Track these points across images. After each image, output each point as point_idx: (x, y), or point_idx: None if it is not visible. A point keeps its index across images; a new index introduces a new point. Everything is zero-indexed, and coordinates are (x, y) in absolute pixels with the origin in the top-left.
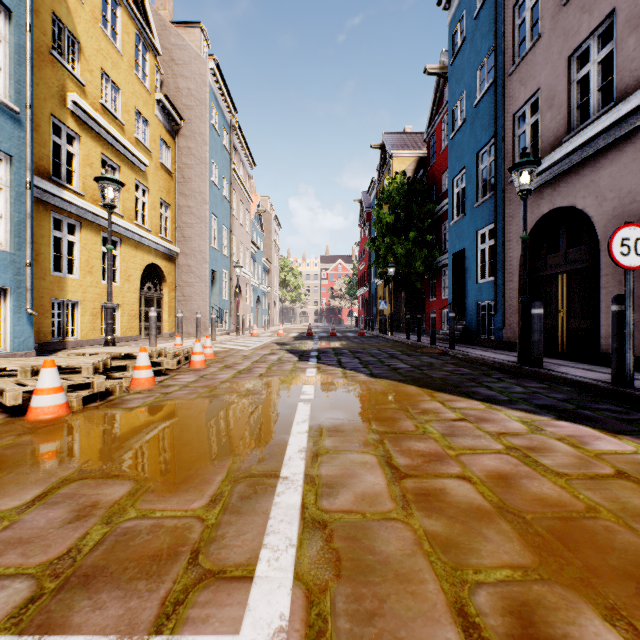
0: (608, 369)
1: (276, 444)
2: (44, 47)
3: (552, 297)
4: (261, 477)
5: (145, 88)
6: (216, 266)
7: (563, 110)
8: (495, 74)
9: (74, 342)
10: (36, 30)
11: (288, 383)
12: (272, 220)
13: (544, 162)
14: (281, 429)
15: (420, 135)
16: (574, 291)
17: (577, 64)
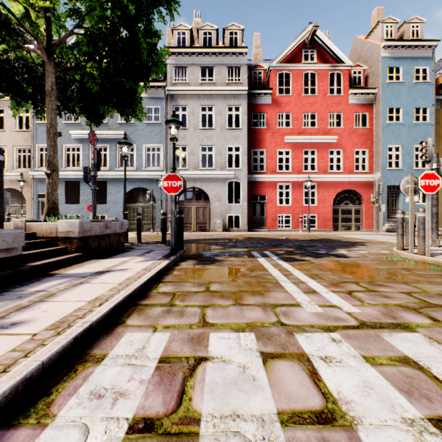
0: None
1: None
2: (441, 132)
3: None
4: None
5: None
6: None
7: None
8: None
9: None
10: (438, 129)
11: None
12: None
13: None
14: None
15: None
16: None
17: None
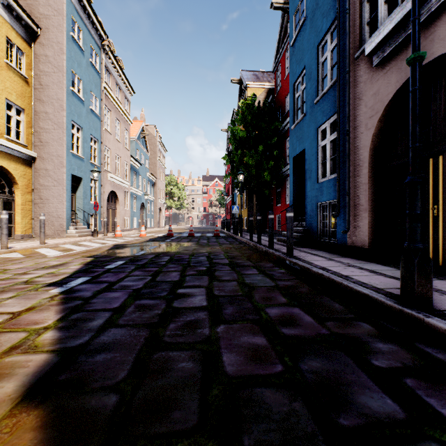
0: None
1: None
2: None
3: None
4: None
5: None
6: (79, 172)
7: None
8: None
9: None
10: None
11: None
12: (157, 144)
13: None
14: None
15: (270, 73)
16: None
17: None
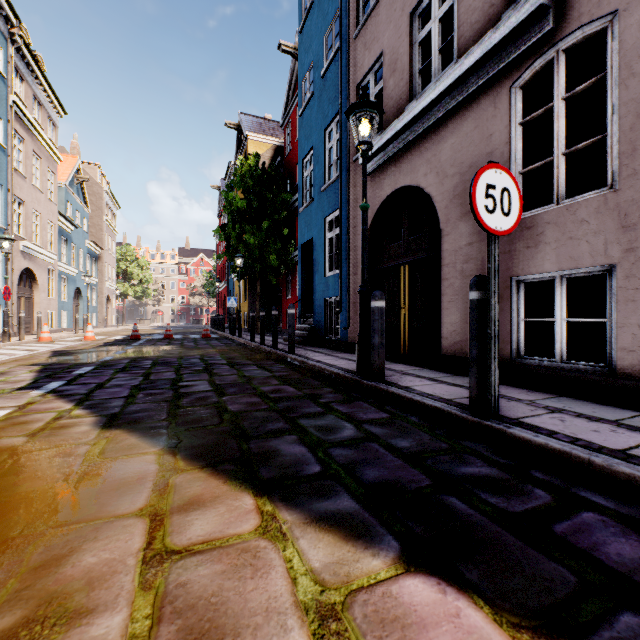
0: (453, 377)
1: None
2: None
3: (395, 292)
4: None
5: None
6: None
7: (406, 75)
8: (341, 37)
9: None
10: None
11: None
12: (104, 194)
13: (387, 132)
14: None
15: (279, 124)
16: (416, 284)
17: (419, 23)
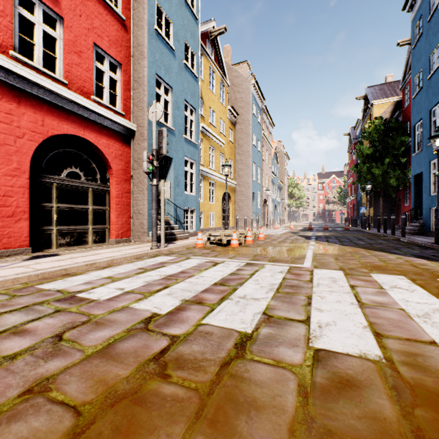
0: None
1: (303, 254)
2: None
3: None
4: (301, 257)
5: (223, 106)
6: (254, 190)
7: None
8: None
9: (201, 229)
10: None
11: (302, 245)
12: (283, 155)
13: None
14: (303, 253)
15: (398, 82)
16: None
17: None
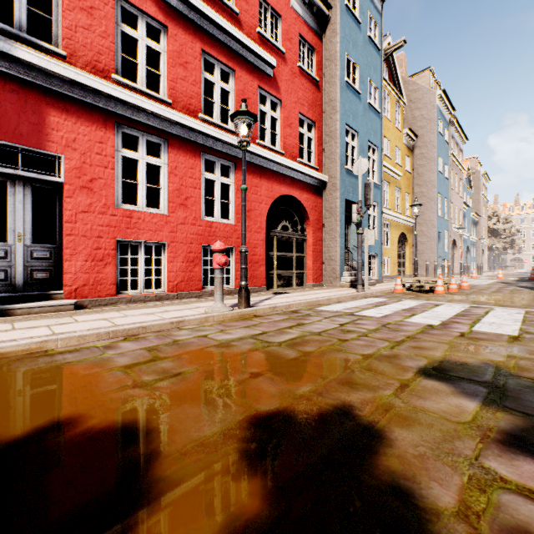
0: None
1: None
2: None
3: None
4: None
5: (398, 131)
6: (440, 229)
7: None
8: None
9: None
10: None
11: (530, 295)
12: (480, 177)
13: None
14: None
15: None
16: None
17: None
